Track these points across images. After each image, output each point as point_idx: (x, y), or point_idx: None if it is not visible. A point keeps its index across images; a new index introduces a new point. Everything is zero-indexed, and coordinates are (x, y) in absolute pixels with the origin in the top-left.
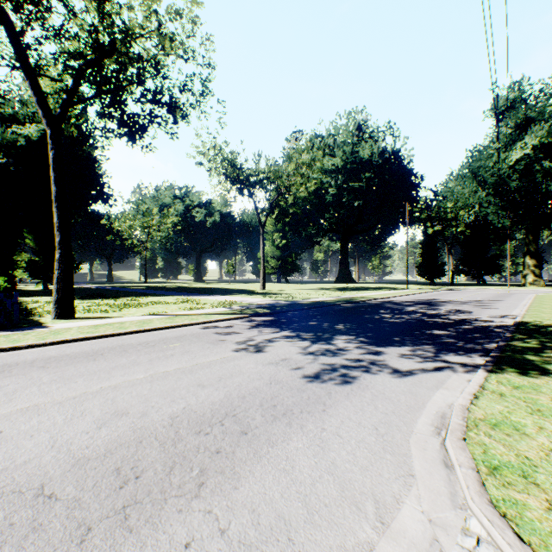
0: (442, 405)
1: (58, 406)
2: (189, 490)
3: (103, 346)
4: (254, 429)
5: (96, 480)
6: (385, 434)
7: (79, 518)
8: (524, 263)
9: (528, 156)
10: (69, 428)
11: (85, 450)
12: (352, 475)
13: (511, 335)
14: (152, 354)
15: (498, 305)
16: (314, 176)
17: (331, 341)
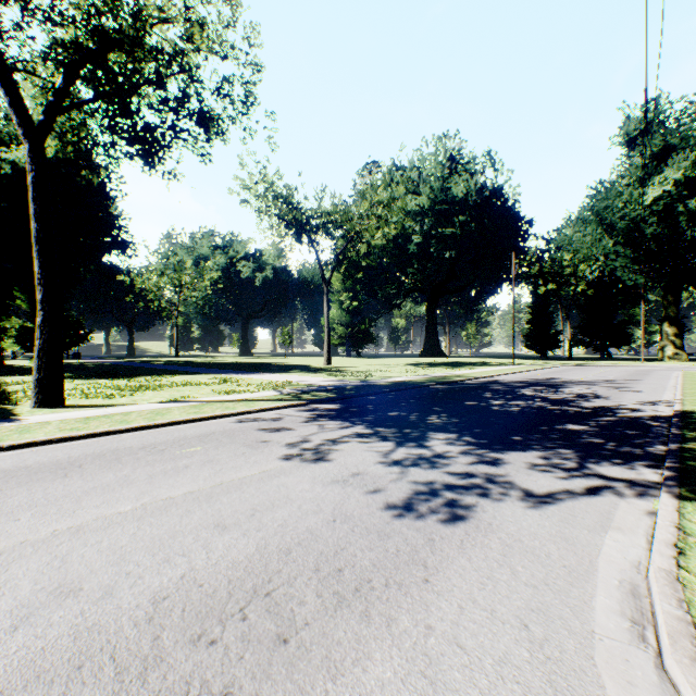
0: (625, 566)
1: None
2: None
3: (87, 451)
4: (302, 628)
5: None
6: (544, 640)
7: None
8: (662, 331)
9: (668, 194)
10: None
11: None
12: None
13: (682, 433)
14: (156, 464)
15: (640, 387)
16: (393, 220)
17: (424, 441)
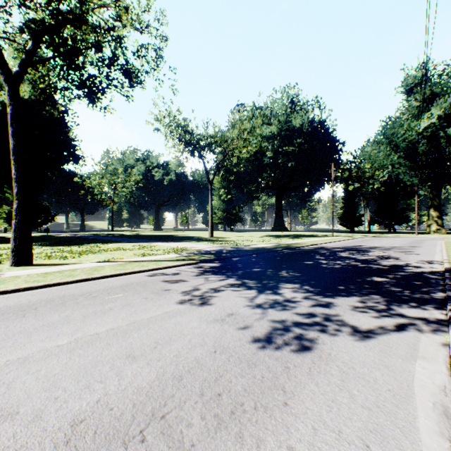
0: (435, 390)
1: None
2: None
3: (42, 297)
4: (189, 450)
5: None
6: None
7: None
8: (429, 215)
9: (433, 125)
10: None
11: None
12: None
13: None
14: (89, 307)
15: (418, 251)
16: (254, 141)
17: (277, 290)
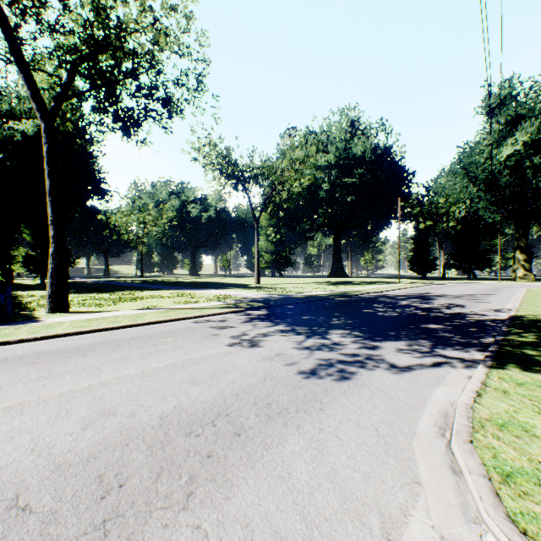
0: (444, 403)
1: (43, 405)
2: (176, 501)
3: (95, 340)
4: (248, 430)
5: (76, 489)
6: (386, 435)
7: (54, 535)
8: (514, 258)
9: (518, 152)
10: (52, 429)
11: (67, 454)
12: (353, 483)
13: (508, 330)
14: (144, 348)
15: (491, 299)
16: (307, 172)
17: (326, 335)
